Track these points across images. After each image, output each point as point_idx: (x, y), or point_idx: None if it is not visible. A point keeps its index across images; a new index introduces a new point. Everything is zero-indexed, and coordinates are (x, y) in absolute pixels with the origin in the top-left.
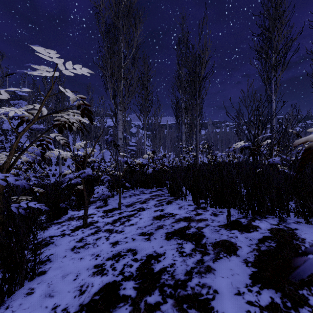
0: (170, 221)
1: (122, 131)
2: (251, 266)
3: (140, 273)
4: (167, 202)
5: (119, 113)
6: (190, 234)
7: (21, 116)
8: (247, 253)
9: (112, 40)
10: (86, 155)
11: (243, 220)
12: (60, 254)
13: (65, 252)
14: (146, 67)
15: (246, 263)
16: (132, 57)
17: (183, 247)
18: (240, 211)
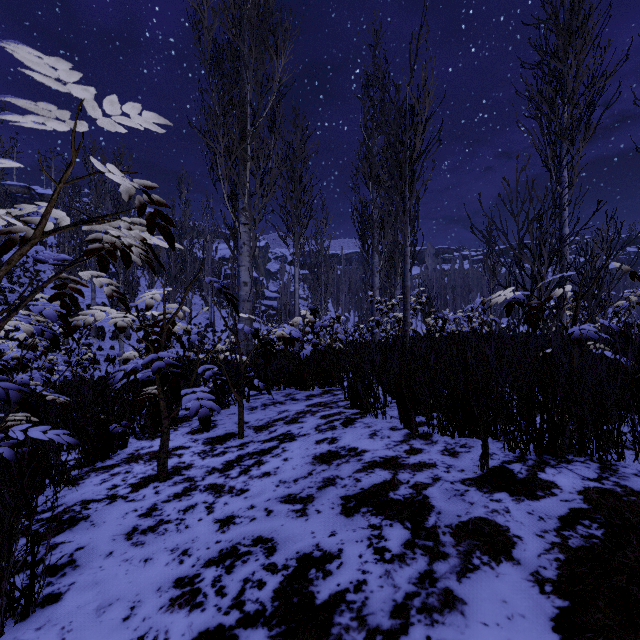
0: (353, 468)
1: (249, 268)
2: (553, 592)
3: (281, 605)
4: (343, 422)
5: (243, 230)
6: (398, 503)
7: (7, 229)
8: (538, 554)
9: (228, 77)
10: (164, 319)
11: (517, 468)
12: (100, 547)
13: (111, 543)
14: (299, 134)
15: (539, 585)
16: (270, 115)
17: (383, 535)
18: (508, 444)
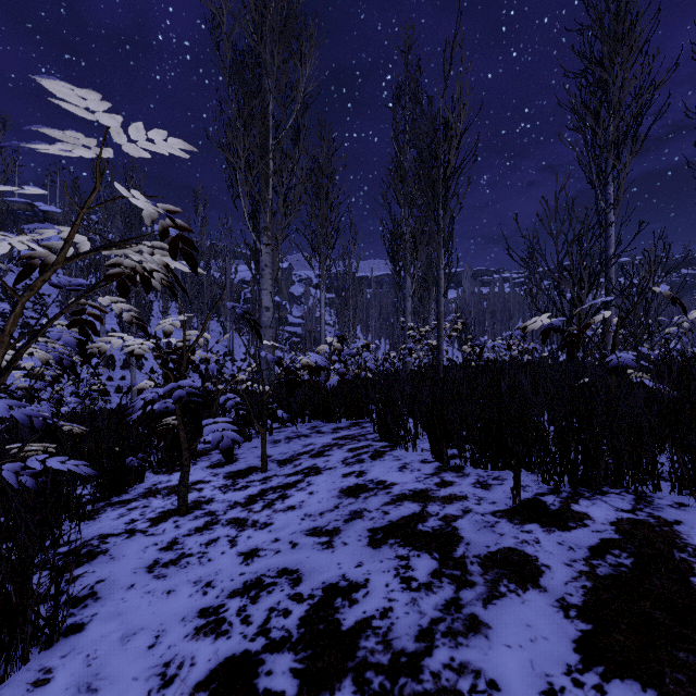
0: (381, 501)
1: (271, 292)
2: (577, 617)
3: (307, 631)
4: (371, 455)
5: (264, 251)
6: (427, 535)
7: (27, 254)
8: (565, 582)
9: (249, 87)
10: (184, 346)
11: (550, 500)
12: (121, 579)
13: (132, 576)
14: (325, 148)
15: (564, 610)
16: (294, 127)
17: (410, 566)
18: (542, 476)
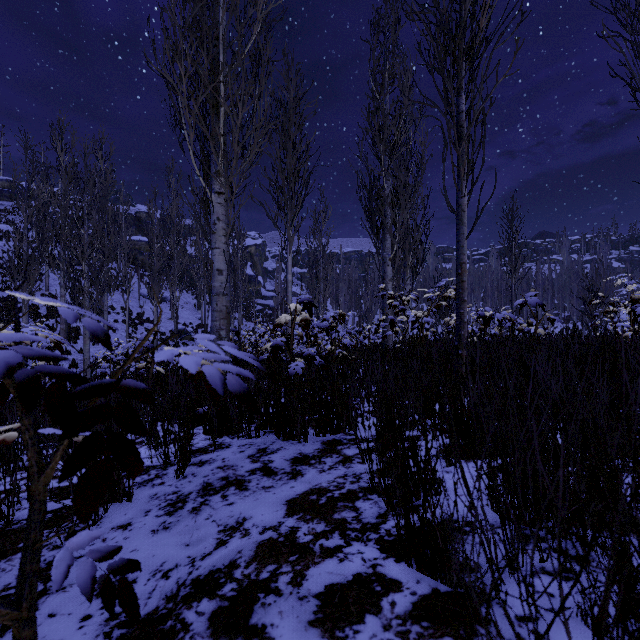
0: None
1: (224, 252)
2: None
3: None
4: None
5: (216, 200)
6: None
7: None
8: None
9: None
10: None
11: None
12: None
13: None
14: (292, 90)
15: None
16: (254, 55)
17: None
18: None
